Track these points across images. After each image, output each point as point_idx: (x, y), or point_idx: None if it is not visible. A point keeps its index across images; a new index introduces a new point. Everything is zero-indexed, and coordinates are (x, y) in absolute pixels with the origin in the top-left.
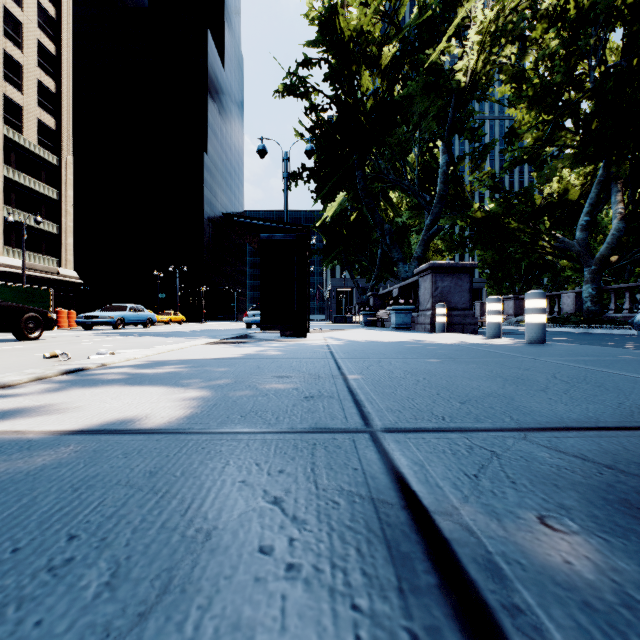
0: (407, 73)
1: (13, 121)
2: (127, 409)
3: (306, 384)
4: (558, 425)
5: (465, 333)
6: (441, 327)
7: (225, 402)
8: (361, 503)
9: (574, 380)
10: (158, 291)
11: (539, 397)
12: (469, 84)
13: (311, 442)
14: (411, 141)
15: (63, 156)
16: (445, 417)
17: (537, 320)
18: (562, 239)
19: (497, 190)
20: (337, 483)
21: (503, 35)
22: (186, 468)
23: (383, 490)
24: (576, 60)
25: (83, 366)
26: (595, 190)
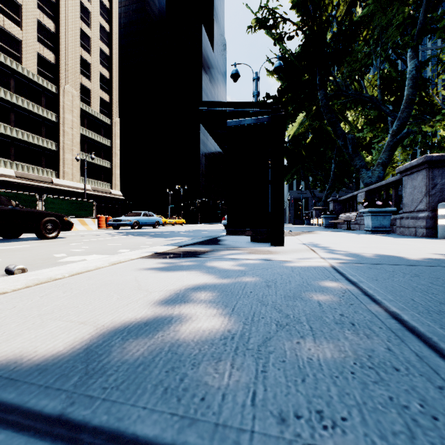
0: None
1: (85, 99)
2: None
3: None
4: None
5: None
6: None
7: None
8: None
9: None
10: (169, 203)
11: None
12: None
13: None
14: (373, 56)
15: (113, 118)
16: None
17: None
18: None
19: None
20: None
21: None
22: None
23: None
24: None
25: None
26: None
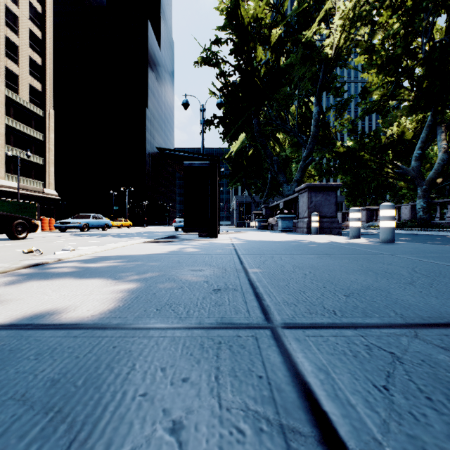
0: (289, 48)
1: (12, 85)
2: (61, 301)
3: (215, 277)
4: (441, 321)
5: (332, 234)
6: (315, 230)
7: (146, 294)
8: (269, 433)
9: (432, 274)
10: (113, 204)
11: (410, 290)
12: (334, 55)
13: (216, 340)
14: (292, 97)
15: (47, 110)
16: (336, 311)
17: (388, 225)
18: (401, 167)
19: (354, 131)
20: (242, 398)
21: (359, 20)
22: (90, 374)
23: (292, 410)
24: (412, 37)
25: (43, 261)
26: (425, 131)
